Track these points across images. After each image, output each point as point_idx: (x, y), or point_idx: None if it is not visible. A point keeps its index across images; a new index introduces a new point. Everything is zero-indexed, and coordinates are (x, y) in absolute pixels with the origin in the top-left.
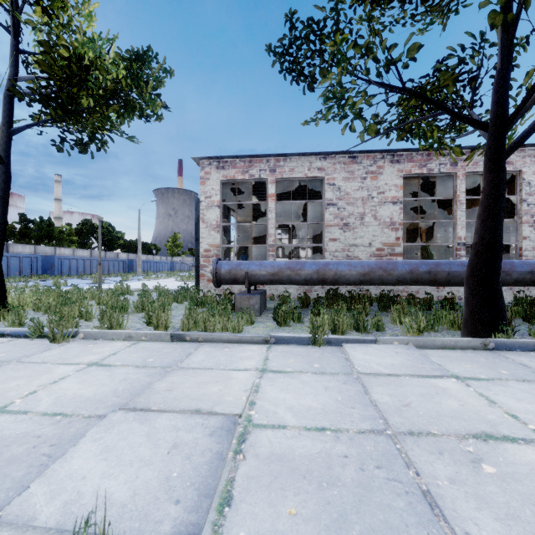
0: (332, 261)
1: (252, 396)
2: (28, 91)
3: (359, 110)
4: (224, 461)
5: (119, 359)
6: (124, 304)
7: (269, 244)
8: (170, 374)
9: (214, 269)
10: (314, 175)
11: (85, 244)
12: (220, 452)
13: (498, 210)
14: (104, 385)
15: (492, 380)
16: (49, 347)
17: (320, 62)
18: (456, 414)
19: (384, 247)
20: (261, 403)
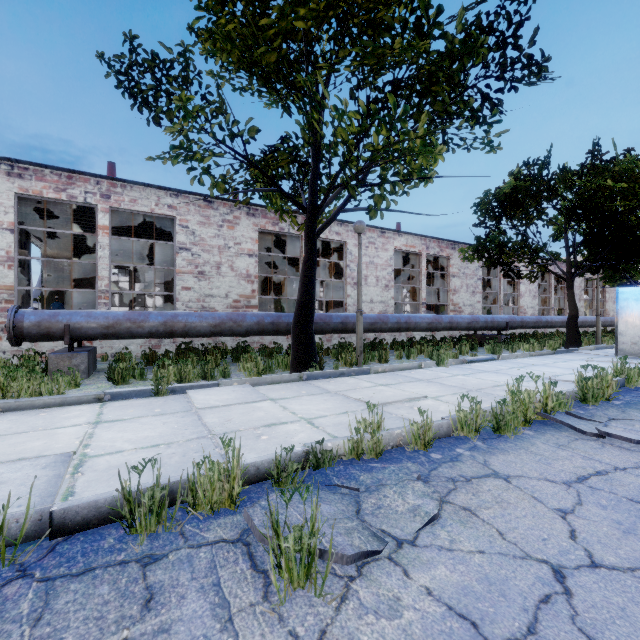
0: (182, 312)
1: (85, 441)
2: None
3: (207, 167)
4: (63, 478)
5: None
6: None
7: (100, 289)
8: None
9: (11, 321)
10: (164, 213)
11: None
12: (57, 474)
13: (312, 275)
14: None
15: (293, 398)
16: None
17: (167, 103)
18: (260, 418)
19: (241, 298)
20: (97, 443)
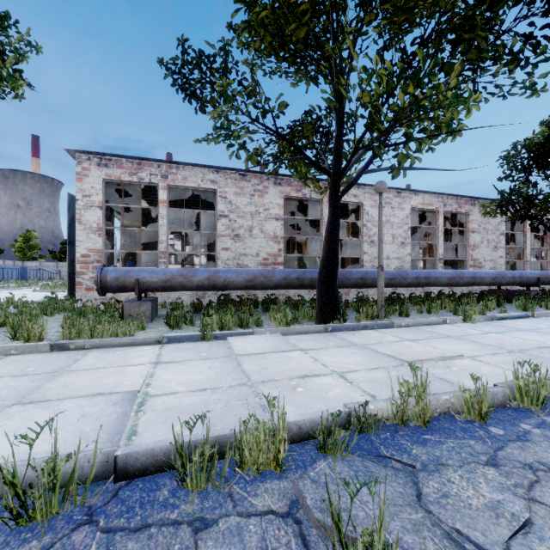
0: (222, 269)
1: (147, 380)
2: None
3: (243, 142)
4: (128, 416)
5: None
6: None
7: (161, 251)
8: (59, 376)
9: (98, 276)
10: (207, 187)
11: None
12: (124, 412)
13: (336, 234)
14: None
15: (322, 349)
16: None
17: (210, 92)
18: (293, 368)
19: (269, 257)
20: (156, 383)
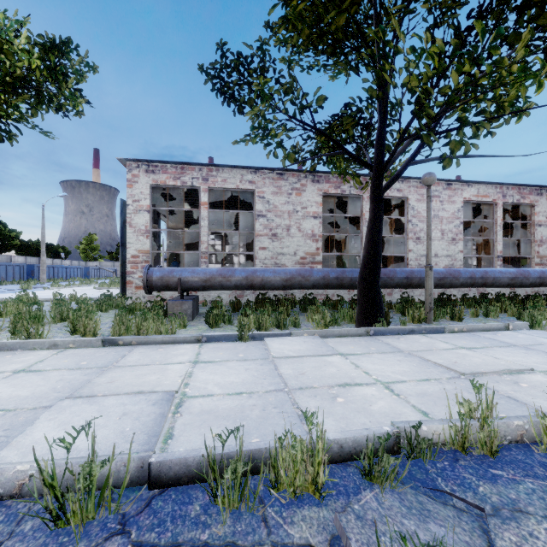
0: (259, 268)
1: (186, 380)
2: None
3: (280, 141)
4: (166, 417)
5: (48, 365)
6: (38, 314)
7: (202, 251)
8: (108, 371)
9: (145, 276)
10: (246, 188)
11: None
12: (162, 413)
13: (378, 231)
14: (41, 386)
15: (363, 354)
16: None
17: (248, 93)
18: (332, 375)
19: (307, 255)
20: (194, 383)
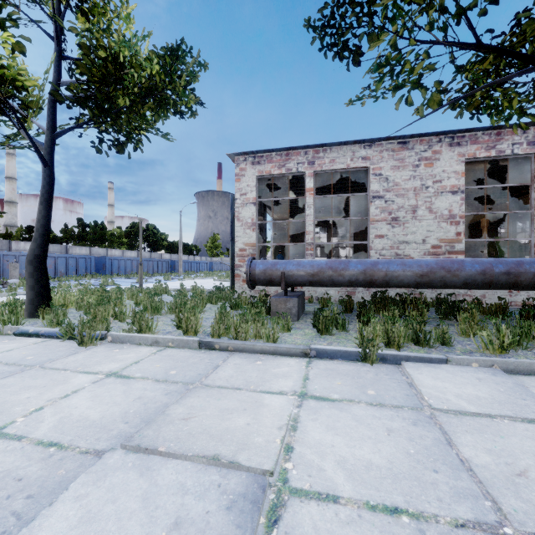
0: (381, 259)
1: (288, 436)
2: (69, 95)
3: (418, 77)
4: None
5: (140, 370)
6: (157, 305)
7: (307, 242)
8: (191, 393)
9: (248, 269)
10: (358, 166)
11: (133, 246)
12: None
13: None
14: (116, 405)
15: None
16: (76, 350)
17: (369, 26)
18: None
19: (442, 243)
20: (300, 449)
